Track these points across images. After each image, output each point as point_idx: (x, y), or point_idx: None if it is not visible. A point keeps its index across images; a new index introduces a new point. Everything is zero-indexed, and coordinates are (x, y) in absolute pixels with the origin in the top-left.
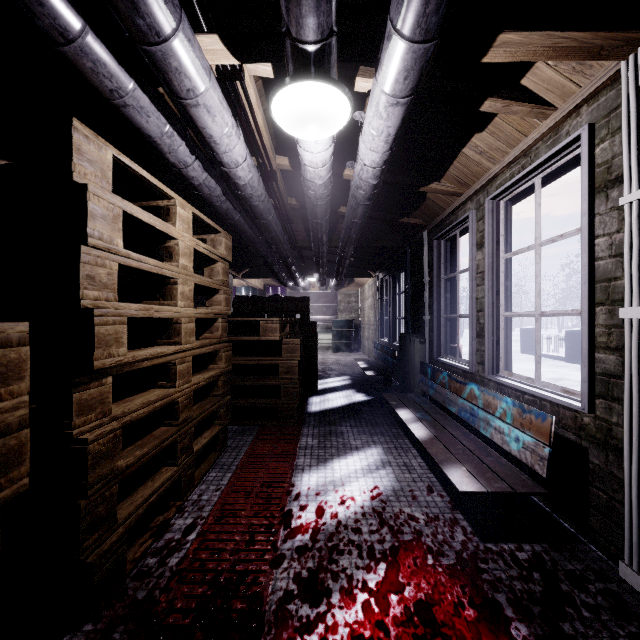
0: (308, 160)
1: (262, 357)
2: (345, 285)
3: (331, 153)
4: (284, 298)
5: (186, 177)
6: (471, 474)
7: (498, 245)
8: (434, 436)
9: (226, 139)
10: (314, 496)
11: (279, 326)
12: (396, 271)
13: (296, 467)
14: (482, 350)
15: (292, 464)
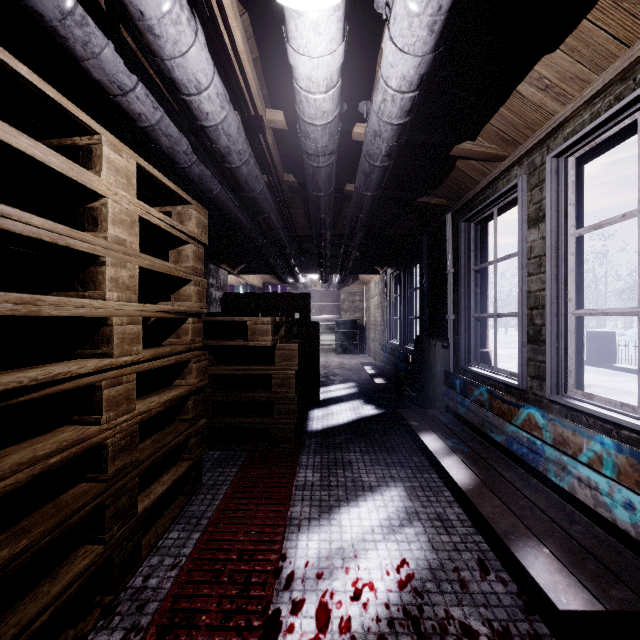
0: (305, 77)
1: (251, 366)
2: (349, 283)
3: (340, 63)
4: (281, 294)
5: (130, 115)
6: (561, 563)
7: (566, 218)
8: (481, 481)
9: (171, 27)
10: (314, 580)
11: (271, 328)
12: (408, 265)
13: (290, 521)
14: (538, 360)
15: (285, 516)
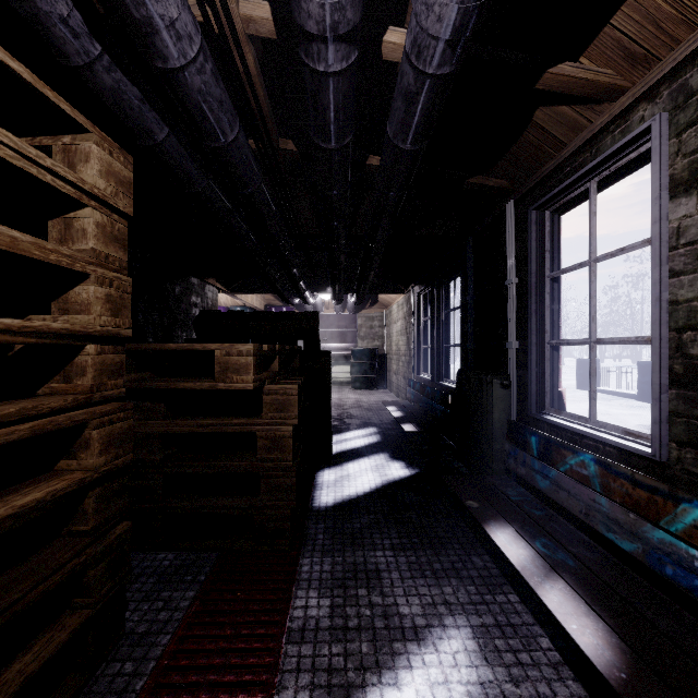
0: None
1: (225, 419)
2: (367, 306)
3: None
4: (278, 314)
5: None
6: None
7: None
8: (634, 654)
9: None
10: None
11: (253, 361)
12: (443, 280)
13: None
14: None
15: None
